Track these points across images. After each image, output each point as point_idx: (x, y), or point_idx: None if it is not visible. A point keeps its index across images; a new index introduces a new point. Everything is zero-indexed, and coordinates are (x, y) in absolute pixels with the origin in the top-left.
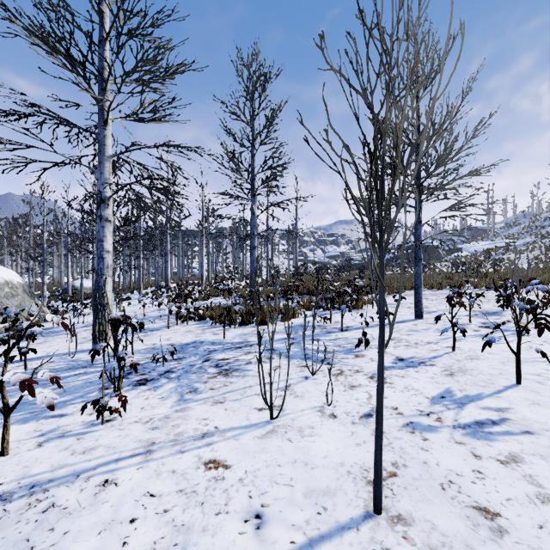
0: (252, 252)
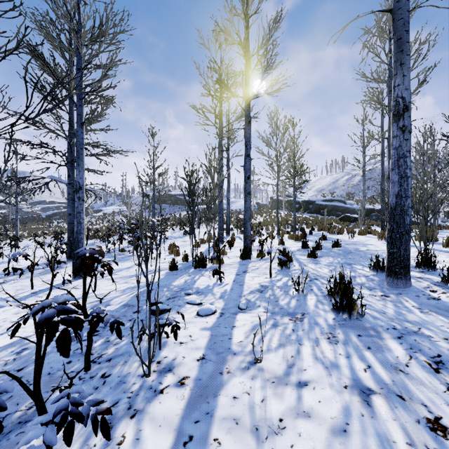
0: None
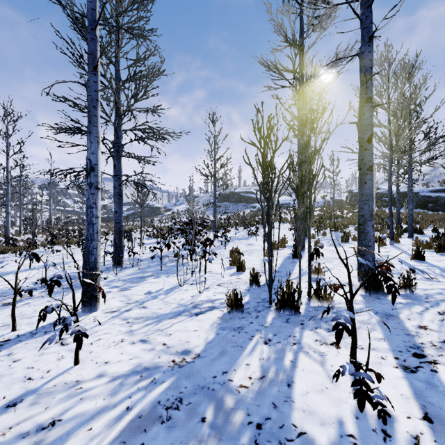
0: (7, 216)
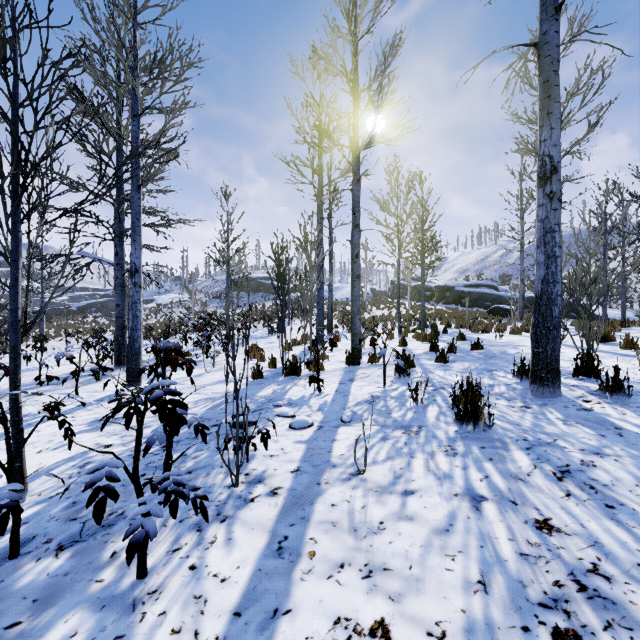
0: None
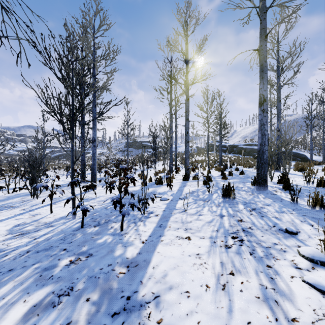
0: None
